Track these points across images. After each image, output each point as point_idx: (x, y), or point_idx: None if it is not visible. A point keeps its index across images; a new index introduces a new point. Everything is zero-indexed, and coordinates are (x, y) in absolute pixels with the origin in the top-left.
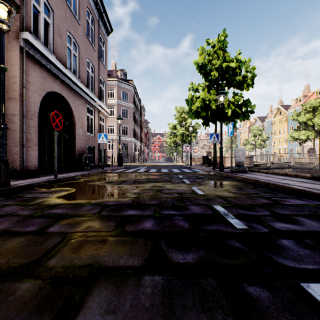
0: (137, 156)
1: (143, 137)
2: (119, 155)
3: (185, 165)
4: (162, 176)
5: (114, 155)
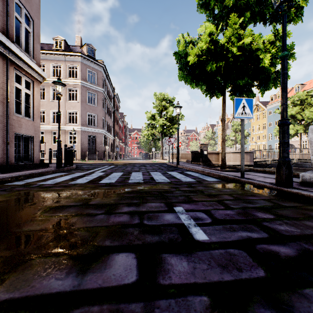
0: (107, 151)
1: (117, 130)
2: (57, 148)
3: (168, 163)
4: (109, 232)
5: (77, 150)
